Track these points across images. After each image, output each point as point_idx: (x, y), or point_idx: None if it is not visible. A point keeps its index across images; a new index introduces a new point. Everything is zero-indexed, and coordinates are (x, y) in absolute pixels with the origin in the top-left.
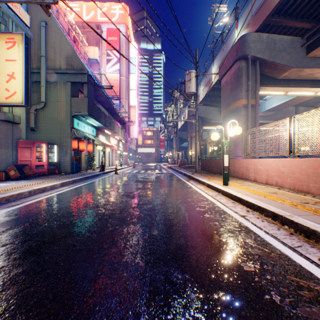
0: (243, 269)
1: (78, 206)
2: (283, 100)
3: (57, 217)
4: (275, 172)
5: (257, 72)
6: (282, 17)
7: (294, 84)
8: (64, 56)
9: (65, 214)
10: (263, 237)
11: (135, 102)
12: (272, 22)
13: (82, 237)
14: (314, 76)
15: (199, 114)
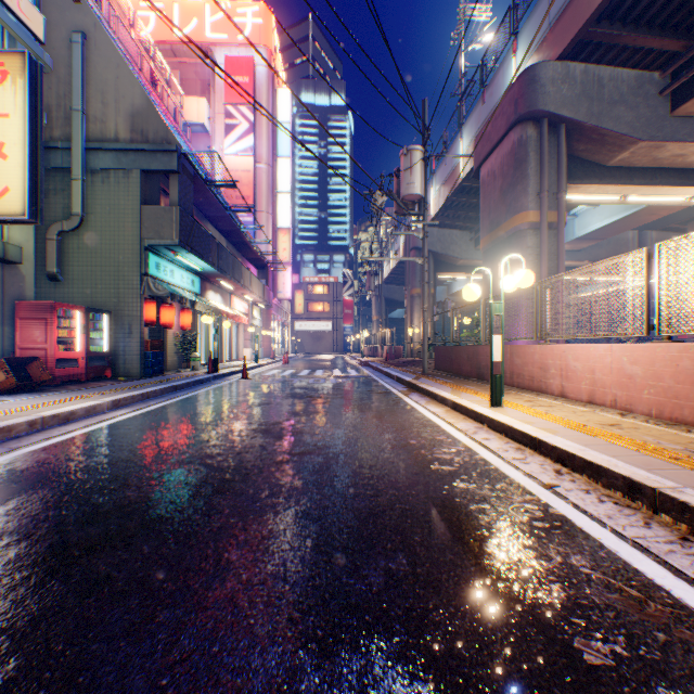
0: (583, 663)
1: (144, 459)
2: (615, 215)
3: (83, 492)
4: (611, 376)
5: (562, 149)
6: (618, 25)
7: (642, 178)
8: (125, 112)
9: (105, 483)
10: (613, 548)
11: (288, 219)
12: (595, 36)
13: (136, 553)
14: (686, 160)
15: (430, 247)
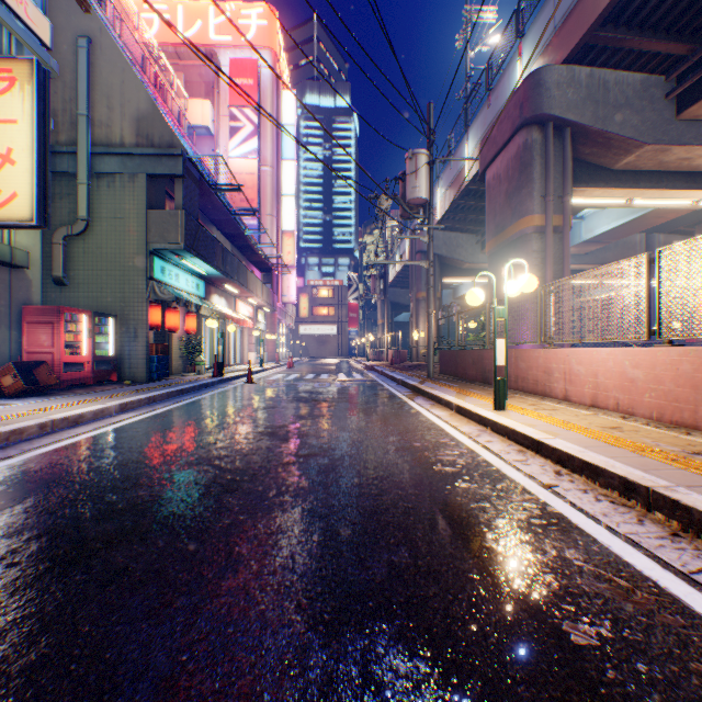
0: (570, 643)
1: (154, 461)
2: (622, 218)
3: (97, 491)
4: (614, 380)
5: (567, 153)
6: (623, 29)
7: (648, 181)
8: (130, 116)
9: (118, 483)
10: (606, 543)
11: (293, 222)
12: (600, 40)
13: (152, 547)
14: (693, 163)
15: (436, 250)
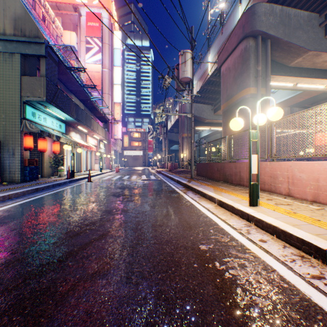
0: None
1: None
2: (283, 98)
3: None
4: None
5: (269, 53)
6: None
7: (306, 73)
8: (10, 17)
9: None
10: None
11: (120, 98)
12: None
13: None
14: None
15: None
